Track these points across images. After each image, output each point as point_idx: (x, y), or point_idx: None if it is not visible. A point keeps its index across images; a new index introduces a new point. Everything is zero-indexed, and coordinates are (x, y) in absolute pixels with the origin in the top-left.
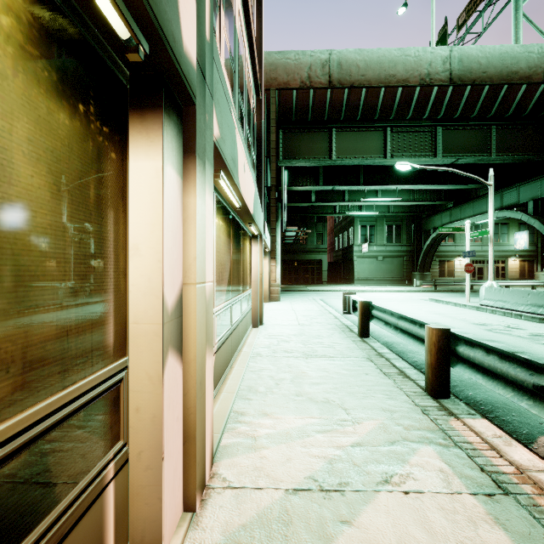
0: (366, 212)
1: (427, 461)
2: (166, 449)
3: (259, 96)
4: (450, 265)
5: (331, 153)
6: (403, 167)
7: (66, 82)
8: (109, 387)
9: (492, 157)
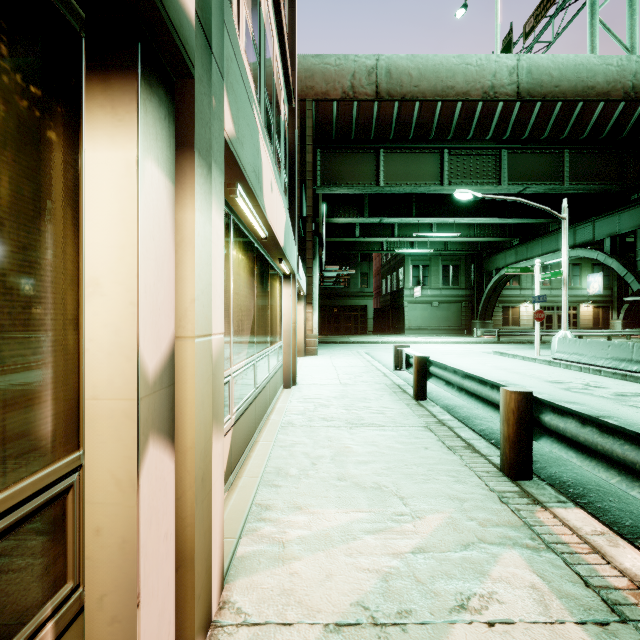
0: (419, 250)
1: (514, 572)
2: (144, 588)
3: (292, 104)
4: (515, 312)
5: (379, 178)
6: (463, 195)
7: None
8: (42, 504)
9: (565, 186)
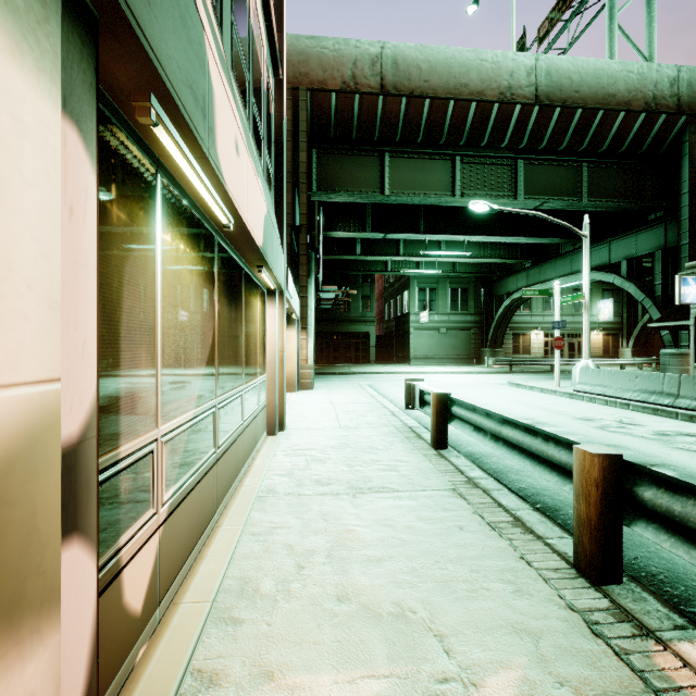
0: (427, 271)
1: None
2: None
3: (279, 74)
4: (526, 340)
5: (384, 186)
6: (479, 207)
7: None
8: None
9: (584, 202)
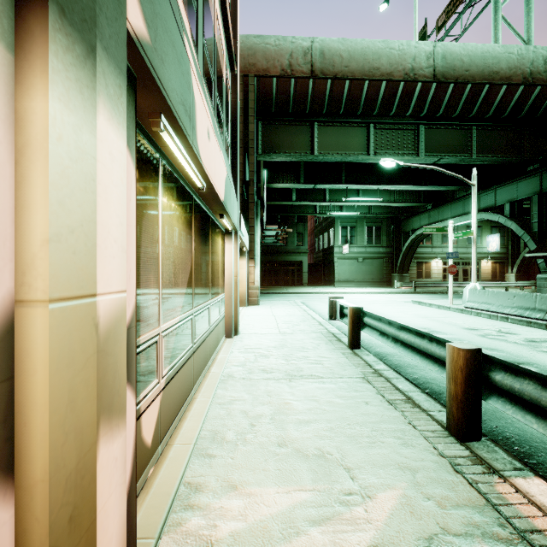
0: (347, 213)
1: None
2: None
3: (234, 70)
4: (428, 267)
5: (313, 148)
6: (388, 163)
7: None
8: None
9: (473, 158)
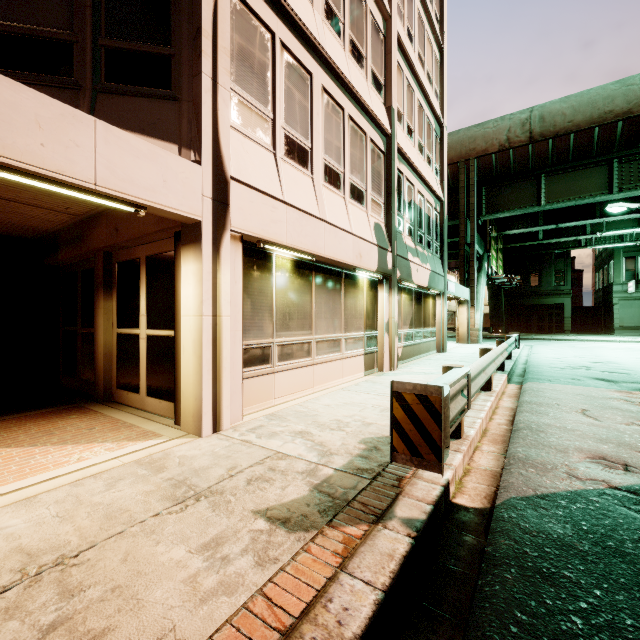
0: (620, 244)
1: None
2: (385, 351)
3: (442, 202)
4: None
5: (540, 199)
6: (615, 209)
7: (371, 288)
8: (375, 335)
9: None
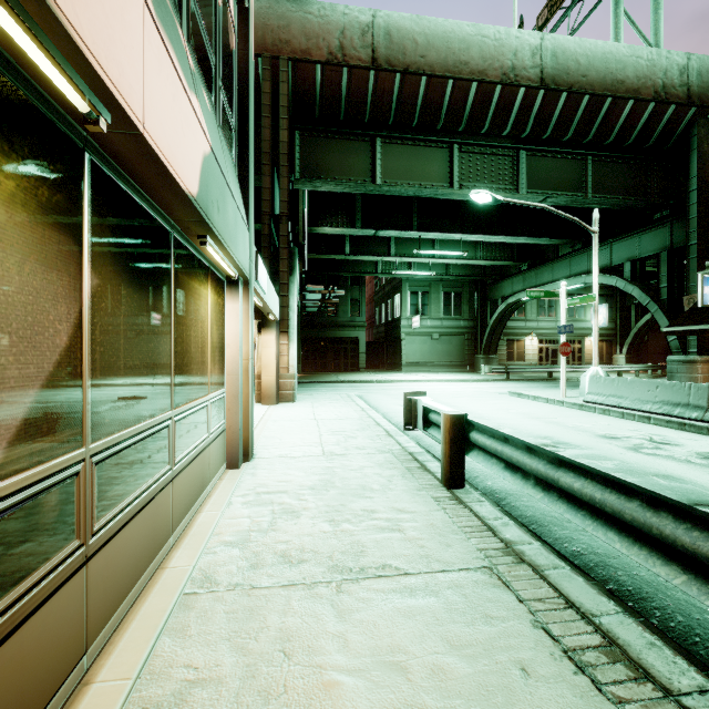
0: (420, 272)
1: None
2: None
3: None
4: (520, 346)
5: (375, 174)
6: (481, 197)
7: None
8: None
9: (589, 198)
